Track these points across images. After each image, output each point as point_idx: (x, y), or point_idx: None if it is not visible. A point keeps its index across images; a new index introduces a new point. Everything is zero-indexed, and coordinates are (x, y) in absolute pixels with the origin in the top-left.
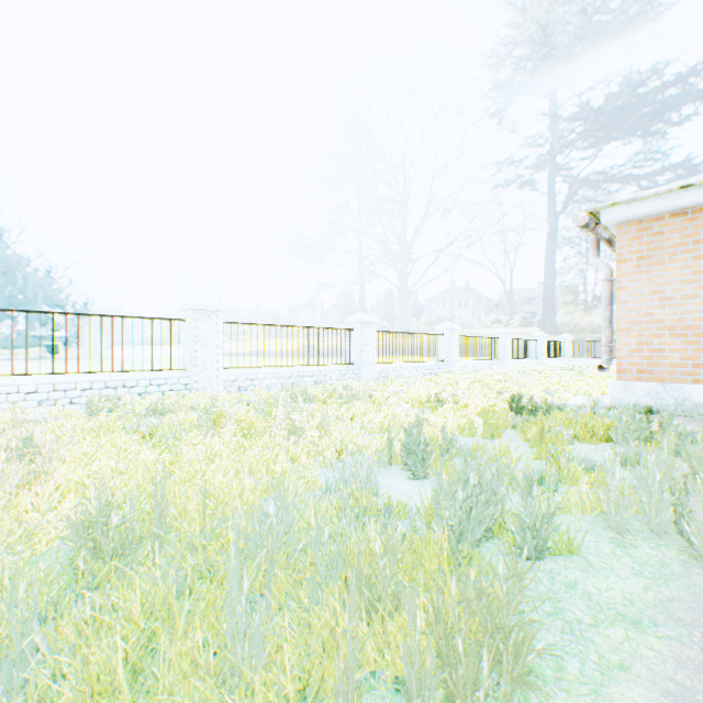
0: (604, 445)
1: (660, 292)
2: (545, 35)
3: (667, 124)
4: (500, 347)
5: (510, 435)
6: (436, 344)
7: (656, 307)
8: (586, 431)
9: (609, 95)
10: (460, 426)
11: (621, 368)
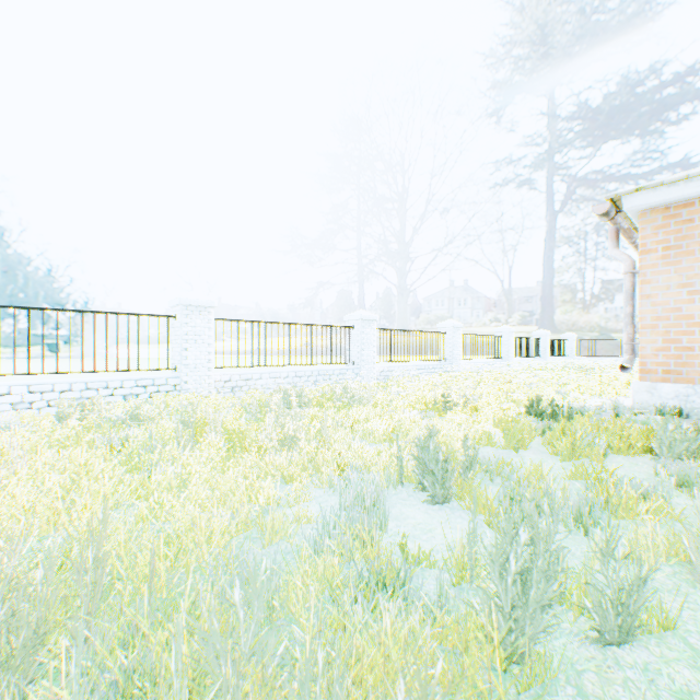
0: (644, 458)
1: (690, 285)
2: (545, 32)
3: (668, 121)
4: (503, 346)
5: (532, 445)
6: (438, 342)
7: (685, 301)
8: (620, 440)
9: (609, 91)
10: (477, 435)
11: (645, 368)
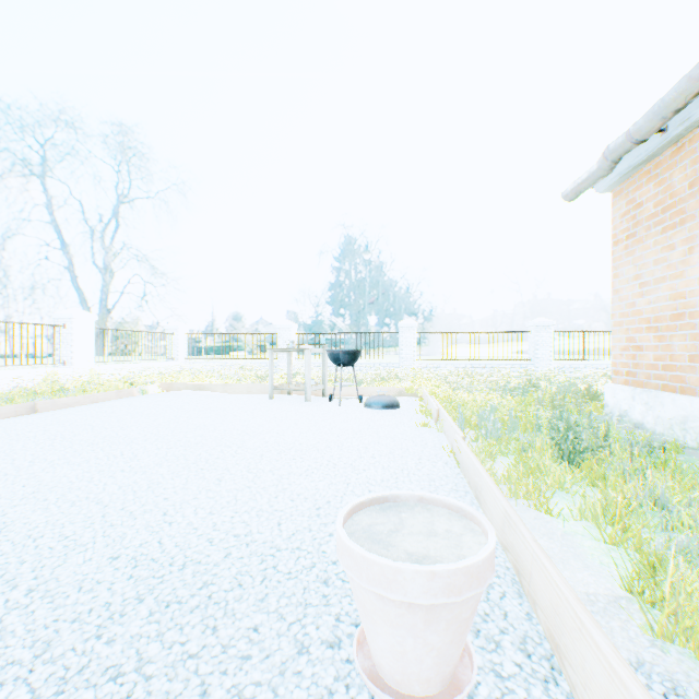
0: None
1: None
2: None
3: None
4: None
5: None
6: None
7: None
8: None
9: None
10: None
11: None
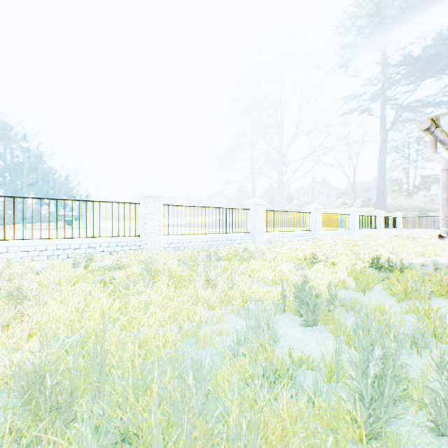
0: None
1: None
2: (380, 7)
3: None
4: (350, 221)
5: (374, 289)
6: (306, 219)
7: None
8: (440, 288)
9: (427, 44)
10: (336, 282)
11: None
